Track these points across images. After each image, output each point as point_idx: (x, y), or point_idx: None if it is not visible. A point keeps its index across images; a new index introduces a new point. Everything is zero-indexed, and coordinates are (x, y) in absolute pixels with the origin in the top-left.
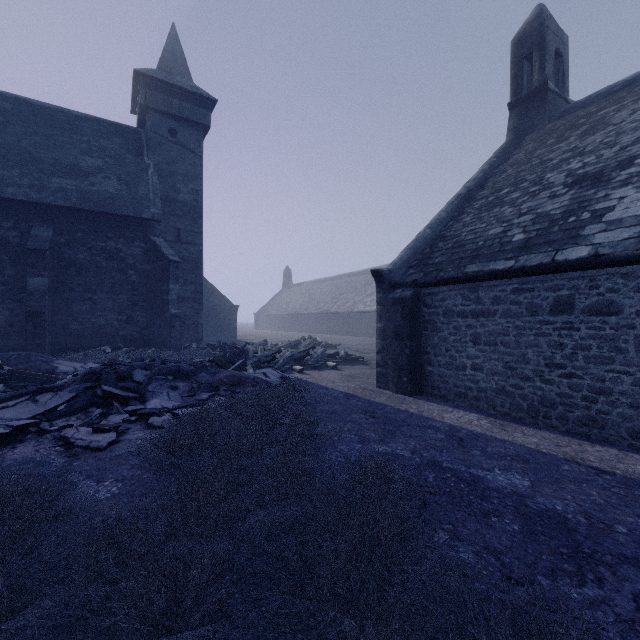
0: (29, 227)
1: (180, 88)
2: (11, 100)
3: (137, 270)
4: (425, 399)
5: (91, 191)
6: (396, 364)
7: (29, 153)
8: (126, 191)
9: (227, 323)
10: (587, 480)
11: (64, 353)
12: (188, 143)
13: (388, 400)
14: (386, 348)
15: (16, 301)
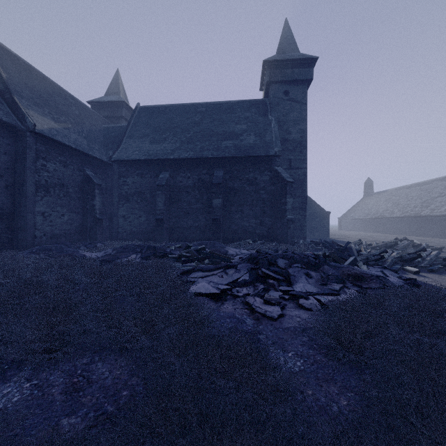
0: (213, 172)
1: (291, 60)
2: (204, 106)
3: (265, 190)
4: None
5: (241, 145)
6: None
7: (212, 131)
8: (259, 140)
9: (321, 225)
10: None
11: (228, 242)
12: (296, 97)
13: None
14: None
15: (208, 213)
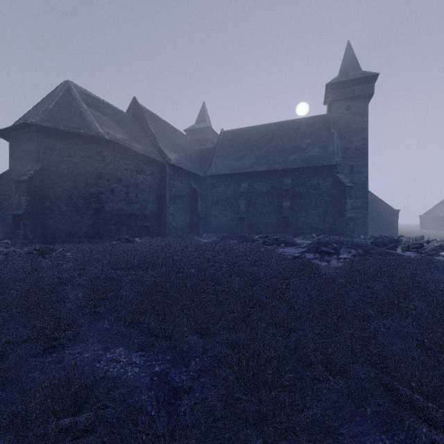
0: (282, 180)
1: (352, 80)
2: (274, 125)
3: (328, 193)
4: None
5: (306, 157)
6: None
7: (281, 147)
8: (322, 152)
9: (389, 223)
10: None
11: (295, 236)
12: (358, 110)
13: None
14: None
15: (278, 212)
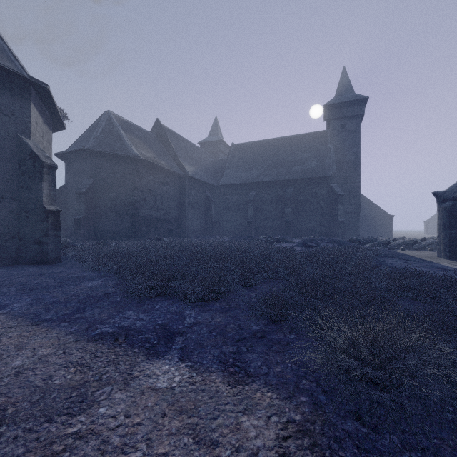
0: (285, 189)
1: (346, 102)
2: (279, 140)
3: (324, 201)
4: (456, 261)
5: (306, 169)
6: (443, 242)
7: (285, 160)
8: (319, 165)
9: (384, 227)
10: (454, 273)
11: (296, 238)
12: (351, 128)
13: (429, 259)
14: (440, 234)
15: (282, 217)
